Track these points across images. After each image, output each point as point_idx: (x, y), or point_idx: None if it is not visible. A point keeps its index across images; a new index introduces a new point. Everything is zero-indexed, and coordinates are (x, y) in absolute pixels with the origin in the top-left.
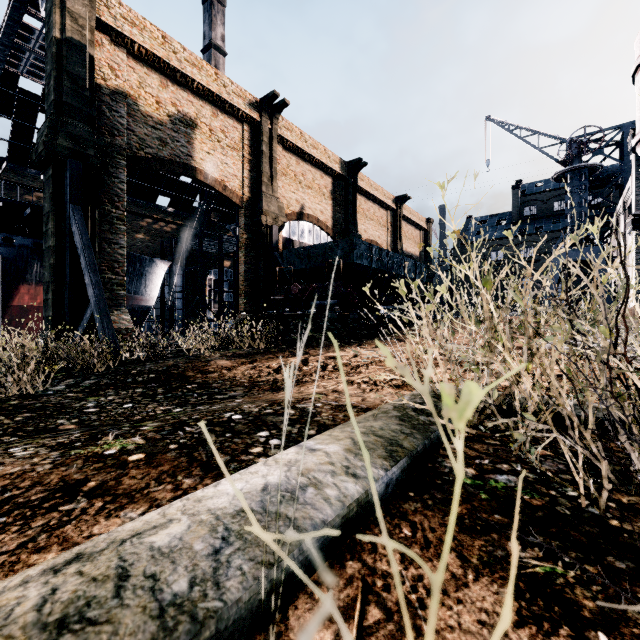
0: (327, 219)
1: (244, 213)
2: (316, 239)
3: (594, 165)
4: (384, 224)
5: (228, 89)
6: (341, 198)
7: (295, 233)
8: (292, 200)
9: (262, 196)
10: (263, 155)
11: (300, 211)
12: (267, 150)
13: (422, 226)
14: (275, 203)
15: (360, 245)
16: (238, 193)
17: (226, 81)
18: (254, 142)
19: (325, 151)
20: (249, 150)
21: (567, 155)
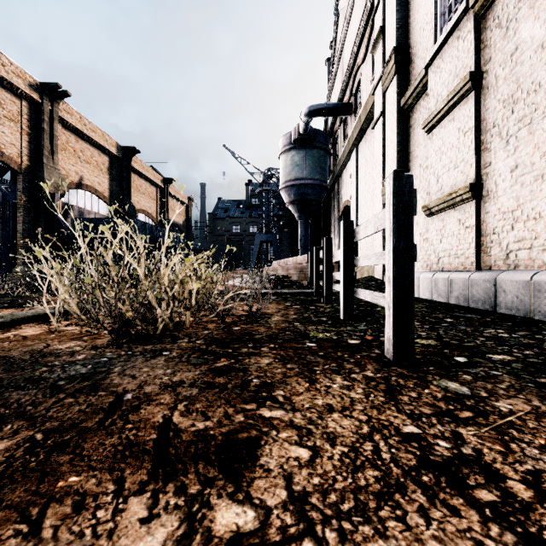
0: (105, 190)
1: (23, 178)
2: (94, 206)
3: (274, 190)
4: (154, 198)
5: (7, 68)
6: (117, 174)
7: (74, 199)
8: (71, 171)
9: (44, 167)
10: (44, 132)
11: (79, 181)
12: (48, 128)
13: (185, 202)
14: (57, 174)
15: (137, 222)
16: (16, 160)
17: (5, 61)
18: (34, 118)
19: (103, 135)
20: (28, 124)
21: (263, 181)
